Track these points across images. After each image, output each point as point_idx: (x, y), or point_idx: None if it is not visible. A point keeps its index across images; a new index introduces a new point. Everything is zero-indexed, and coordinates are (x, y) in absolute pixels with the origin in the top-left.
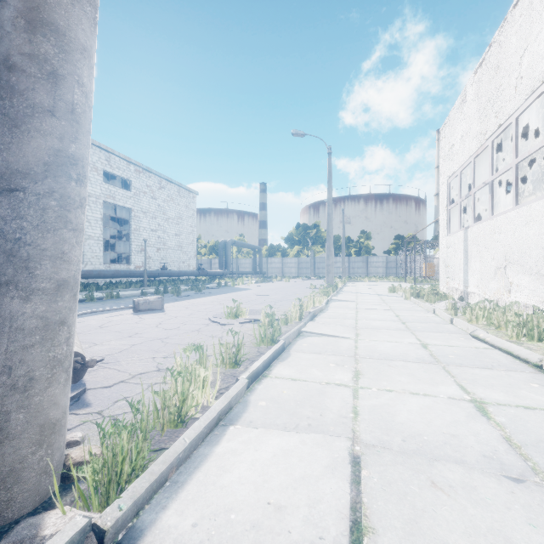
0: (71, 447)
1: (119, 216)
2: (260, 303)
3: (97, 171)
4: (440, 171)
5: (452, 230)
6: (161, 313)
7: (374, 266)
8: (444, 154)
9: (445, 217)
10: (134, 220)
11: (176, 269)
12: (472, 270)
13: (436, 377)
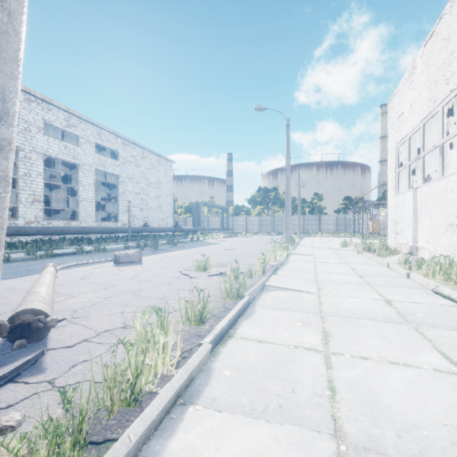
0: (4, 434)
1: (109, 181)
2: (227, 257)
3: (90, 143)
4: (389, 138)
5: (400, 191)
6: (138, 265)
7: (325, 223)
8: (393, 122)
9: (394, 179)
10: (121, 185)
11: (156, 226)
12: (421, 227)
13: (411, 341)
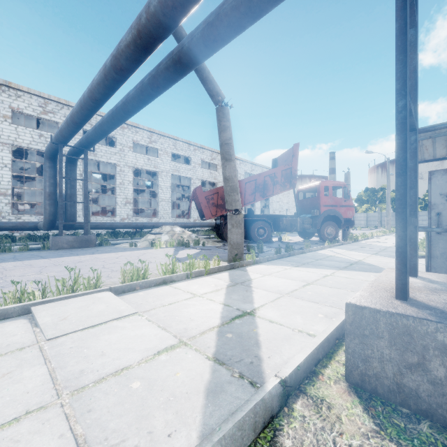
0: None
1: None
2: None
3: None
4: None
5: None
6: None
7: None
8: None
9: None
10: (271, 198)
11: None
12: None
13: None
